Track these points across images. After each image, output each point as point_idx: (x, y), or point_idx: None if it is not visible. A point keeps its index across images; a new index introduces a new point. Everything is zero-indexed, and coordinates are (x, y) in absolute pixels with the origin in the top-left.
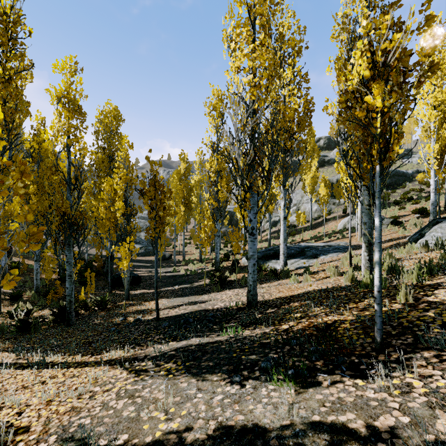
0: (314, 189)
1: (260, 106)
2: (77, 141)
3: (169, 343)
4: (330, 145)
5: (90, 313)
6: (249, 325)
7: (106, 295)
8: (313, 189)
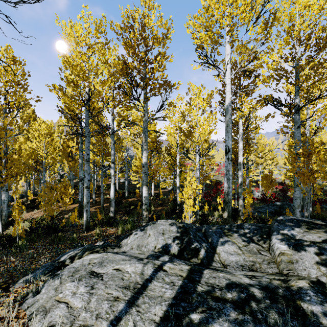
0: None
1: None
2: None
3: None
4: None
5: None
6: None
7: None
8: None
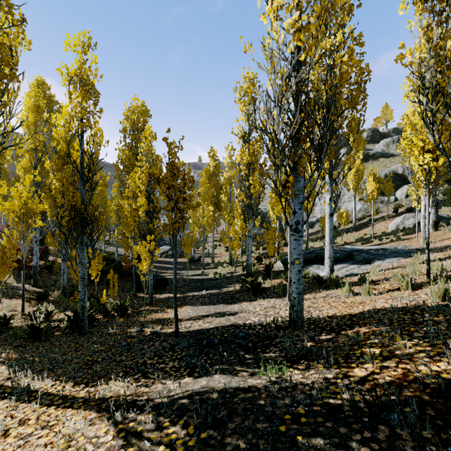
0: (358, 185)
1: (309, 53)
2: (90, 126)
3: (183, 379)
4: (375, 137)
5: (109, 319)
6: (297, 360)
7: (127, 300)
8: (357, 186)
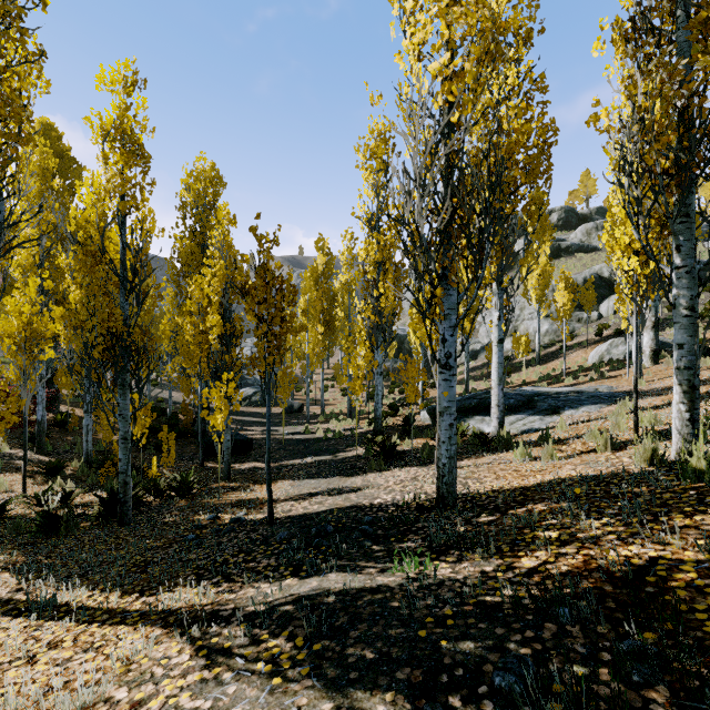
0: (544, 294)
1: (464, 113)
2: (137, 207)
3: (285, 580)
4: (570, 221)
5: (164, 501)
6: (445, 551)
7: (191, 472)
8: (542, 296)
